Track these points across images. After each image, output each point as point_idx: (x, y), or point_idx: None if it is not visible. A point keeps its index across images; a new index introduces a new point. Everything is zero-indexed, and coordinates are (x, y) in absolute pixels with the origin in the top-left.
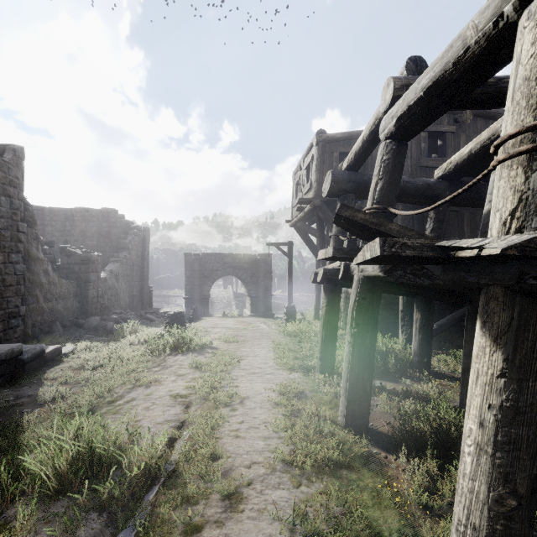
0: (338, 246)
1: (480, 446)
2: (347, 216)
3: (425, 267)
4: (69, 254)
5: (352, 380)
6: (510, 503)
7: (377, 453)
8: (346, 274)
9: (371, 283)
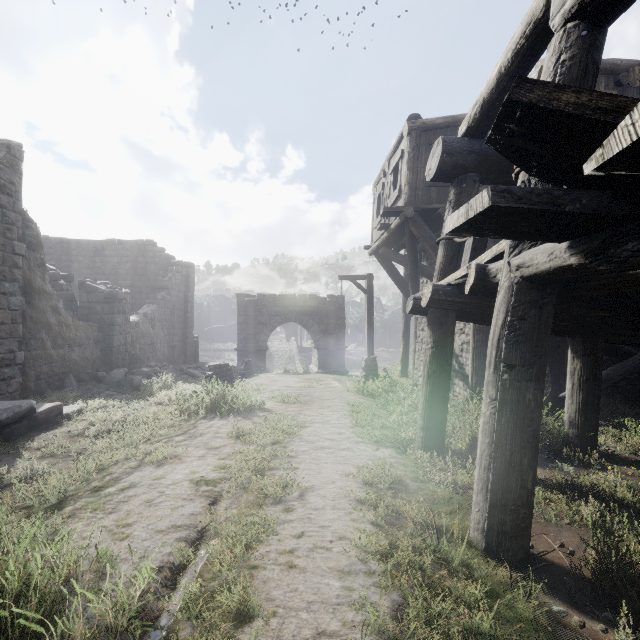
0: (452, 255)
1: None
2: (534, 100)
3: None
4: (89, 290)
5: (500, 467)
6: None
7: (563, 615)
8: (481, 283)
9: (537, 289)
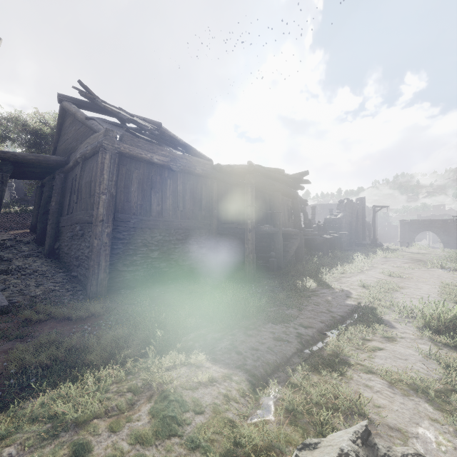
0: None
1: None
2: None
3: None
4: None
5: None
6: None
7: None
8: None
9: None
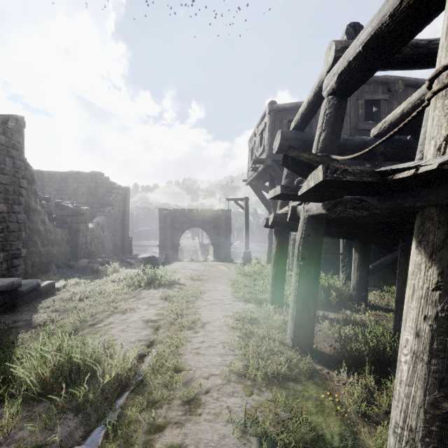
0: None
1: (416, 355)
2: (294, 156)
3: (364, 199)
4: (62, 208)
5: (299, 306)
6: (445, 406)
7: (320, 369)
8: (294, 216)
9: (315, 221)
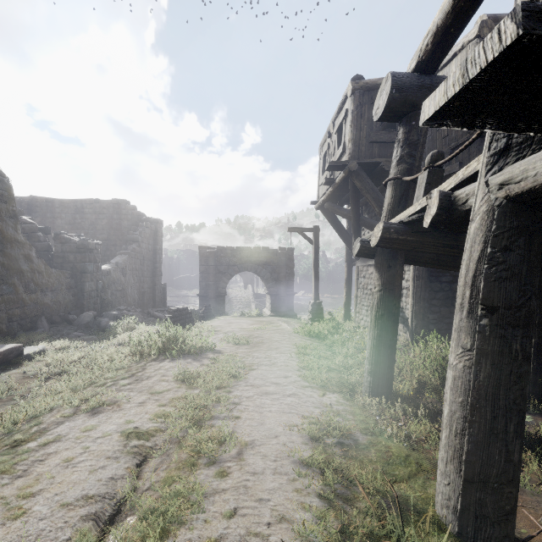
0: (400, 195)
1: None
2: None
3: None
4: (63, 241)
5: (478, 434)
6: None
7: None
8: (445, 213)
9: (527, 211)
